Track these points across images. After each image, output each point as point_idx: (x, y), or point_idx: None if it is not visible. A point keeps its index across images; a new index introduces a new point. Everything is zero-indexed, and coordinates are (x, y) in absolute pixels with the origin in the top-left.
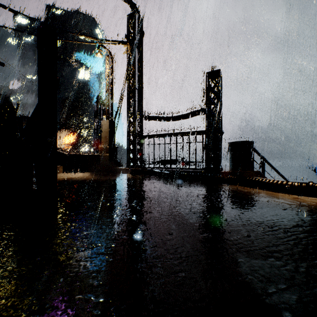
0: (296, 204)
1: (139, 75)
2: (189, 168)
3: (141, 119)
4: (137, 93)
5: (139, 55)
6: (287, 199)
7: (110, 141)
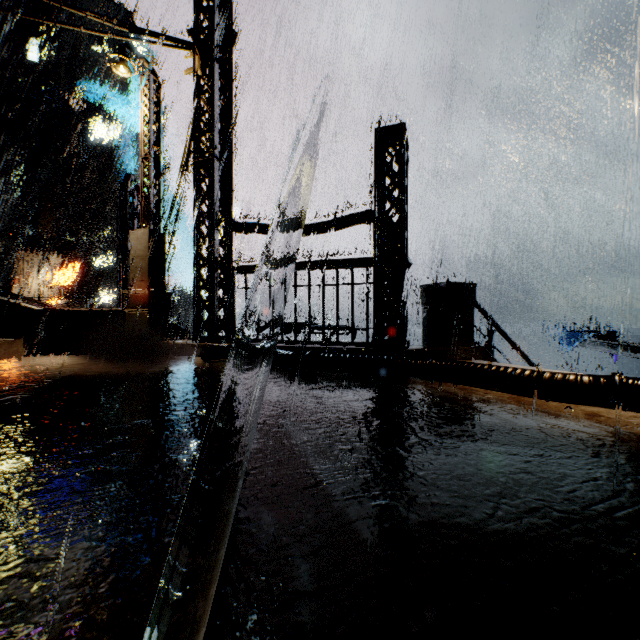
0: (610, 435)
1: (223, 126)
2: (339, 342)
3: (228, 230)
4: (218, 168)
5: (224, 82)
6: (576, 418)
7: (151, 280)
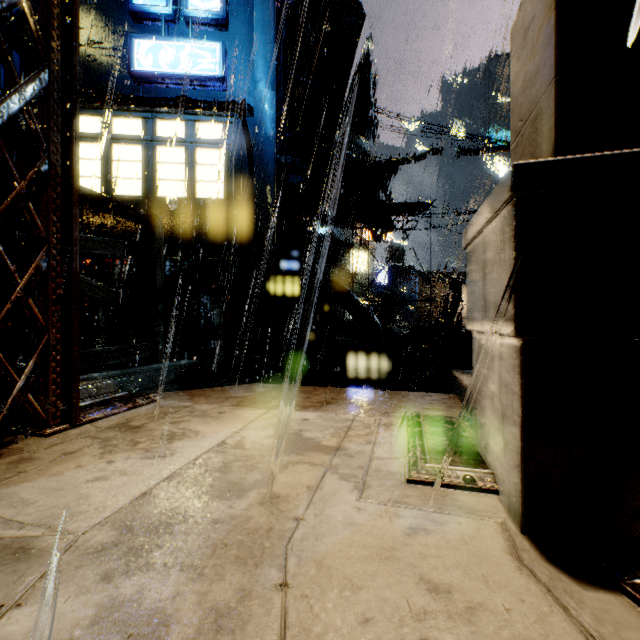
0: None
1: None
2: None
3: None
4: None
5: None
6: None
7: None
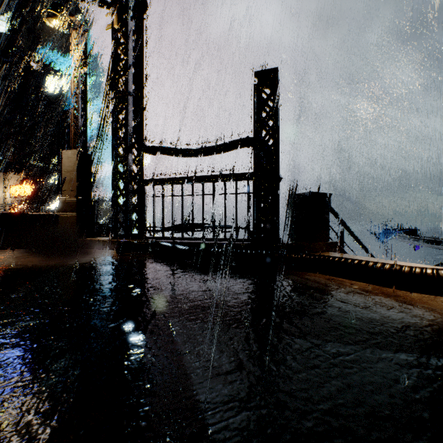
0: None
1: (136, 70)
2: (226, 239)
3: (140, 151)
4: (132, 102)
5: (137, 37)
6: None
7: (79, 190)
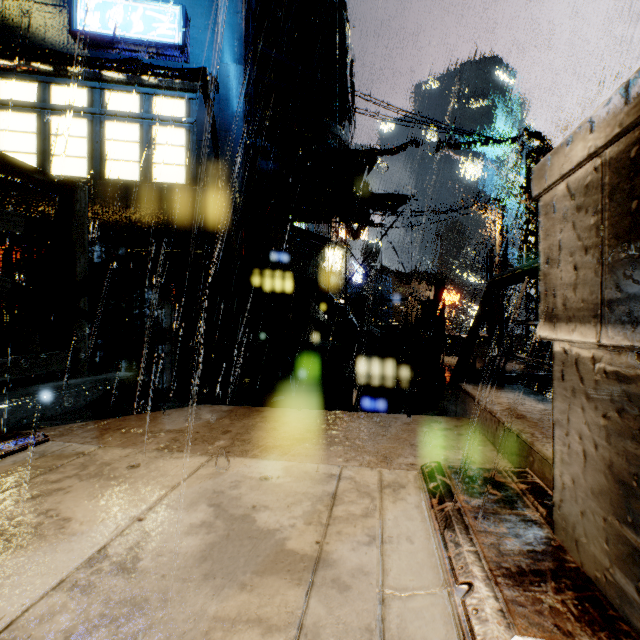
0: None
1: None
2: None
3: None
4: None
5: None
6: None
7: None
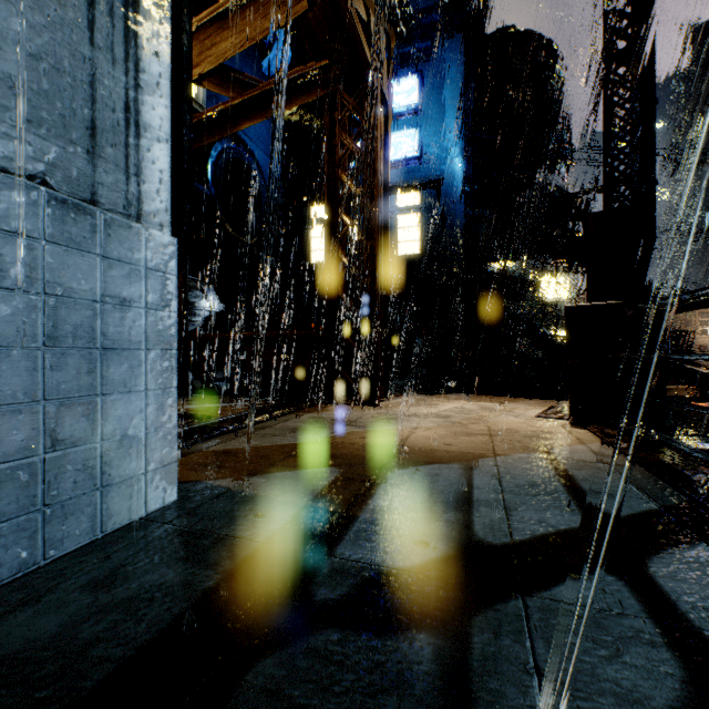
0: None
1: None
2: None
3: None
4: None
5: None
6: None
7: None
